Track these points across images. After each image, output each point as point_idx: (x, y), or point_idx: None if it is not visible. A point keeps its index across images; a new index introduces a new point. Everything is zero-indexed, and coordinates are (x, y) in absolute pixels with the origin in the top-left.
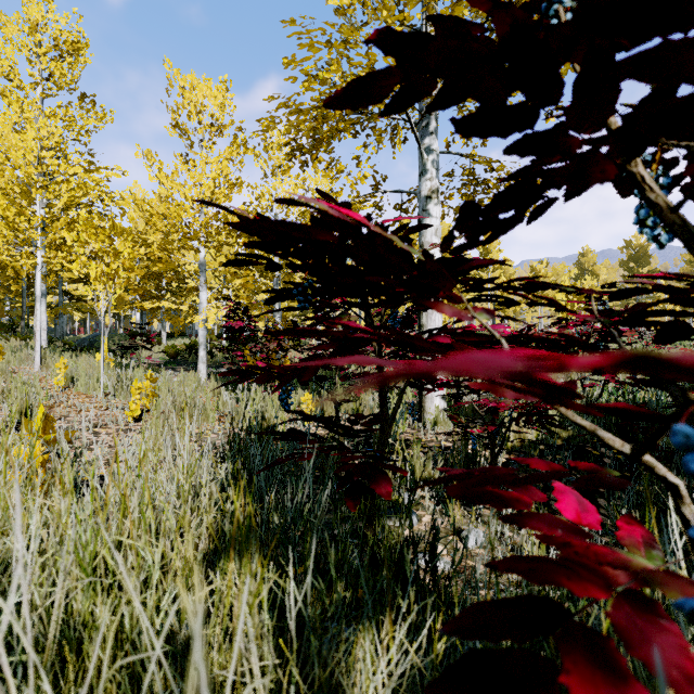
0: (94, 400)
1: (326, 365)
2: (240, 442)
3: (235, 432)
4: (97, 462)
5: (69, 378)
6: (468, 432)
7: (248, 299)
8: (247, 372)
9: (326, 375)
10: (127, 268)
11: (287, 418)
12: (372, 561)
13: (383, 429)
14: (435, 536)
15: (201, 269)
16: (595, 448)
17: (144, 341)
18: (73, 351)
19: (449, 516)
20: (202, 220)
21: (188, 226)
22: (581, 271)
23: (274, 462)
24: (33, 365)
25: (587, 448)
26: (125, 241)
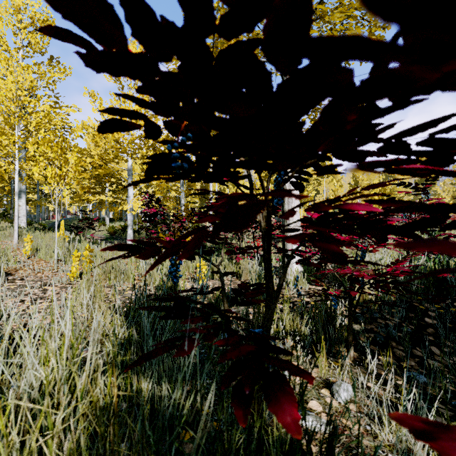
0: (49, 265)
1: (213, 240)
2: (134, 310)
3: (148, 289)
4: (5, 327)
5: (35, 249)
6: (329, 293)
7: (161, 194)
8: (132, 247)
9: (216, 247)
10: (74, 171)
11: (187, 278)
12: (259, 446)
13: (269, 305)
14: (334, 434)
15: (129, 173)
16: (421, 303)
17: (88, 223)
18: (43, 230)
19: (317, 367)
20: (129, 139)
21: (119, 143)
22: (386, 177)
23: (149, 354)
24: (12, 240)
25: (414, 303)
26: (73, 152)
